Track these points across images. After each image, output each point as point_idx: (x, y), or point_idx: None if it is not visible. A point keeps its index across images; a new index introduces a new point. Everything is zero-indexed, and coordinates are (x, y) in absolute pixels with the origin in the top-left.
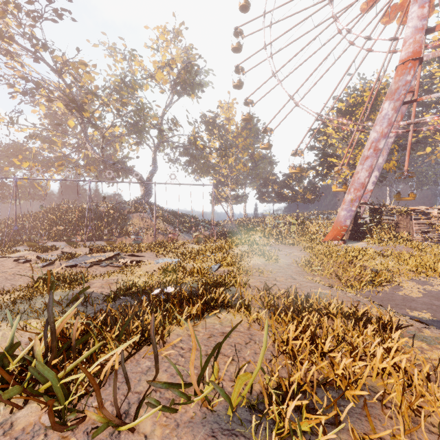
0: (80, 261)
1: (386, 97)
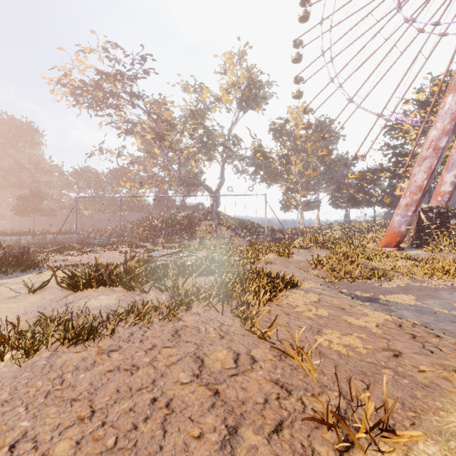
0: (156, 254)
1: (449, 89)
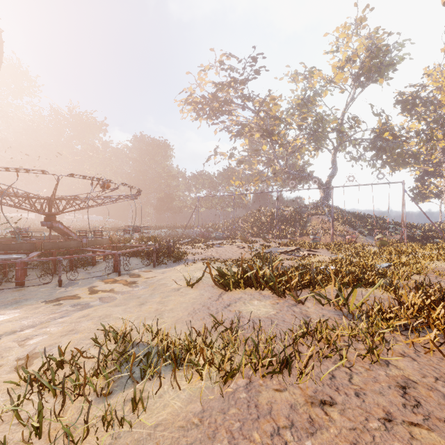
0: (273, 251)
1: None
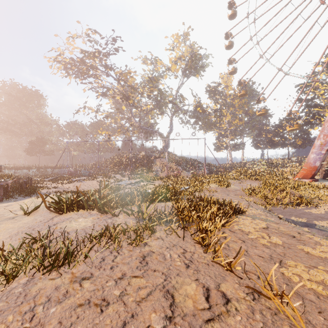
0: (123, 183)
1: None
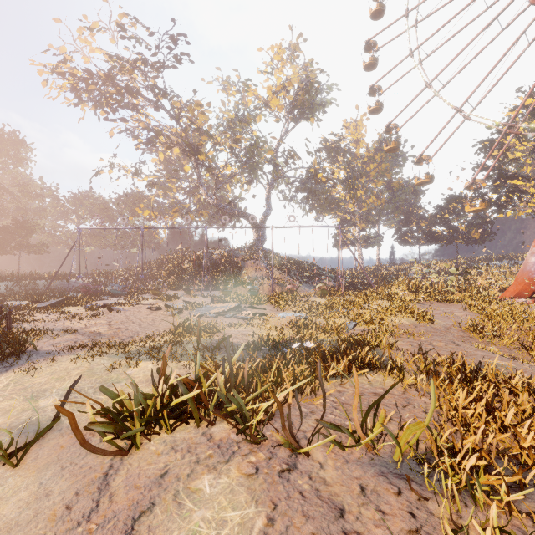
0: (205, 311)
1: None
